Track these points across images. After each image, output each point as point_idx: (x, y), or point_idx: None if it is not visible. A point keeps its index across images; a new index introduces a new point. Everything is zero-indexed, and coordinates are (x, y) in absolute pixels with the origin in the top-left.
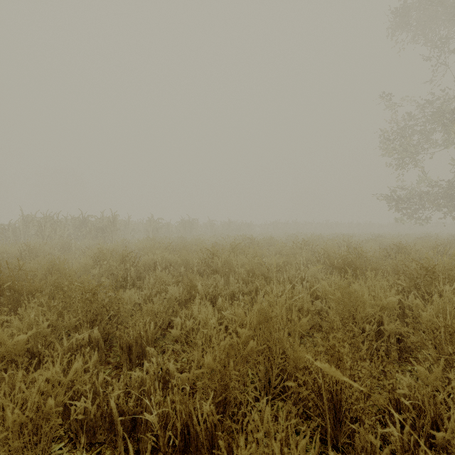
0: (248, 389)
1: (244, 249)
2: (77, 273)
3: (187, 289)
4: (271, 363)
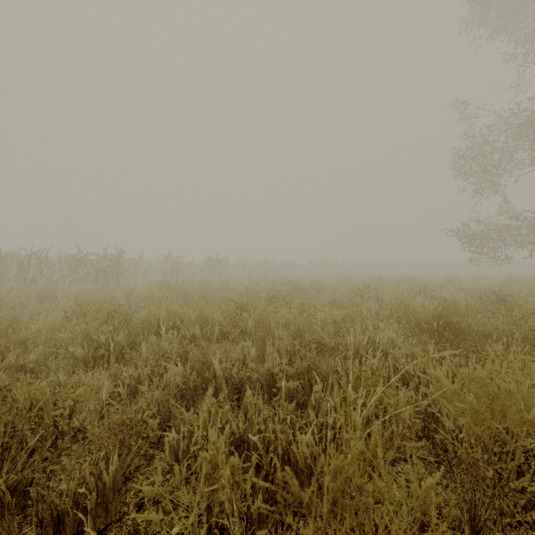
0: None
1: (287, 300)
2: (40, 336)
3: (197, 368)
4: None
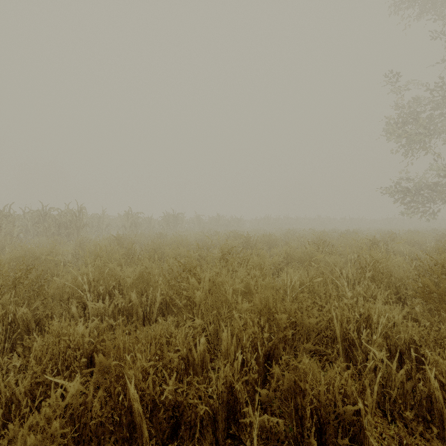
0: None
1: (243, 257)
2: None
3: (107, 384)
4: None
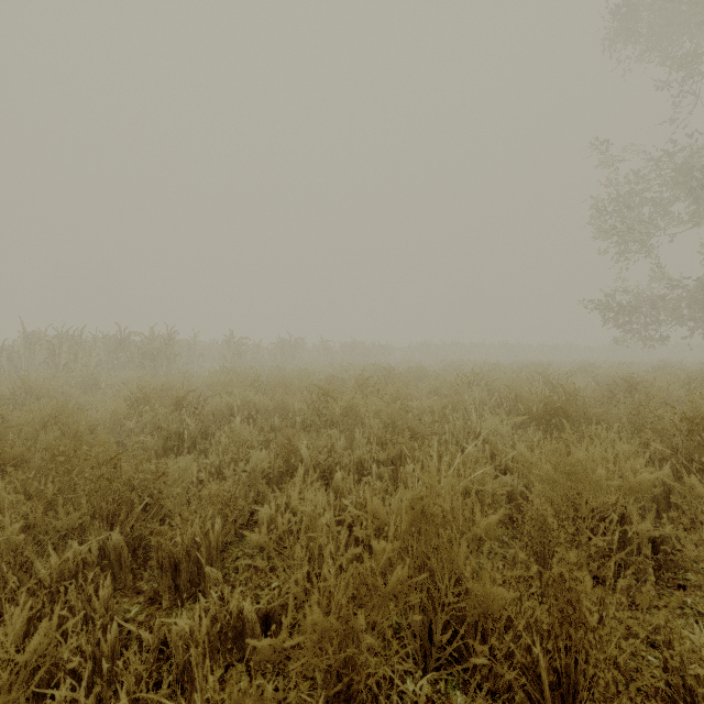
0: (392, 660)
1: (379, 387)
2: (102, 426)
3: (283, 455)
4: (432, 599)
